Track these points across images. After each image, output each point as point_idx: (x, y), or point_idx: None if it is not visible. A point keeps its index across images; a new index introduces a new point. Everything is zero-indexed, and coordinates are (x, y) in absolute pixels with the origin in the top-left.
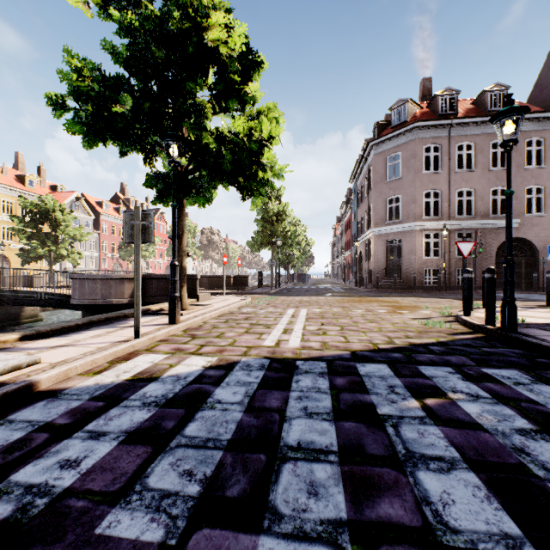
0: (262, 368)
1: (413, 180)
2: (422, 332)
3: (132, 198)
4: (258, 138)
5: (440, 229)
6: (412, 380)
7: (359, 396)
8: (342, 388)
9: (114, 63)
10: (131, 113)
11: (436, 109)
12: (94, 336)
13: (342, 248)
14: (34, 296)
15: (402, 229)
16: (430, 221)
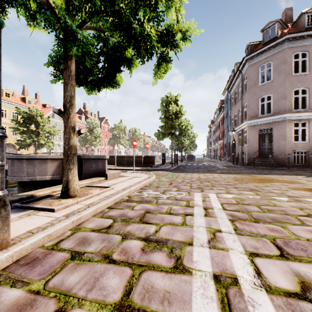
0: None
1: (284, 81)
2: None
3: (89, 111)
4: None
5: None
6: None
7: None
8: None
9: None
10: None
11: (303, 24)
12: None
13: (216, 139)
14: None
15: (273, 120)
16: (299, 113)
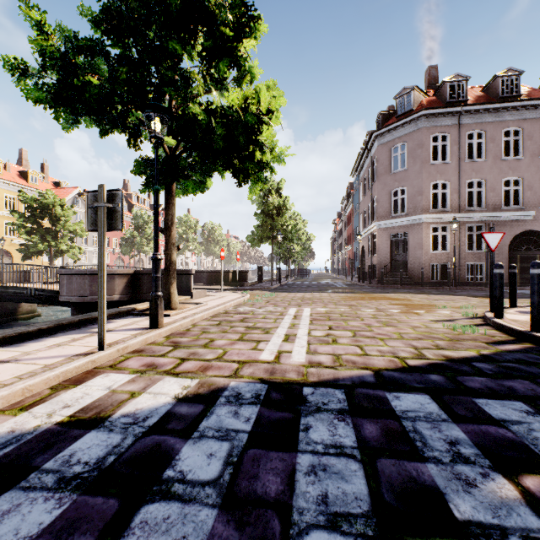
0: (256, 400)
1: (420, 170)
2: (453, 339)
3: (134, 193)
4: (255, 112)
5: (449, 222)
6: (479, 428)
7: (409, 467)
8: (377, 447)
9: (94, 32)
10: (108, 84)
11: (444, 96)
12: (52, 346)
13: (343, 243)
14: (24, 292)
15: (408, 223)
16: (438, 213)
